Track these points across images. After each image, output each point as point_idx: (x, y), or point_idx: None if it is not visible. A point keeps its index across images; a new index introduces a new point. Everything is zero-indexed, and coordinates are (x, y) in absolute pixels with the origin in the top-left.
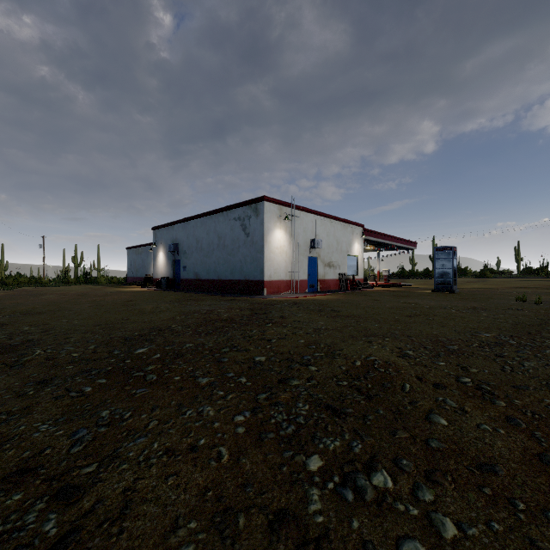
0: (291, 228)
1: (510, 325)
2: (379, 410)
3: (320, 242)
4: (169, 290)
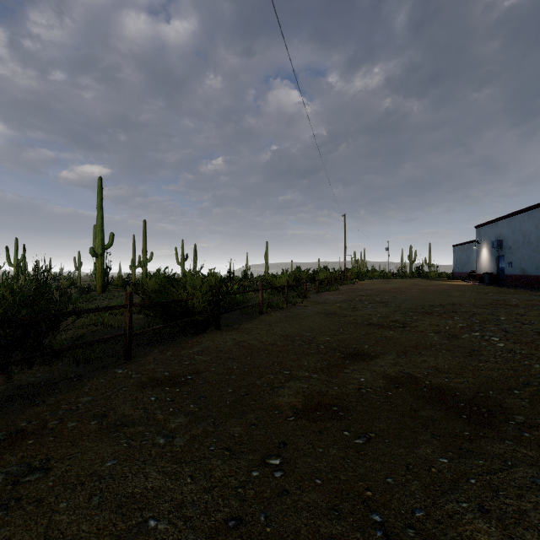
0: None
1: None
2: (534, 336)
3: None
4: (489, 285)
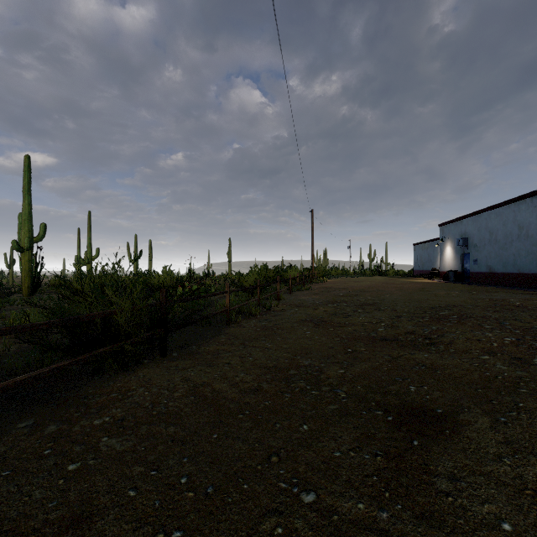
0: None
1: None
2: None
3: None
4: (457, 283)
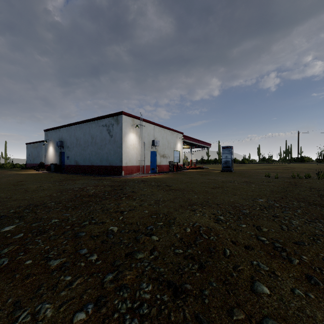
0: (140, 132)
1: (269, 192)
2: (212, 282)
3: (158, 142)
4: (56, 173)
